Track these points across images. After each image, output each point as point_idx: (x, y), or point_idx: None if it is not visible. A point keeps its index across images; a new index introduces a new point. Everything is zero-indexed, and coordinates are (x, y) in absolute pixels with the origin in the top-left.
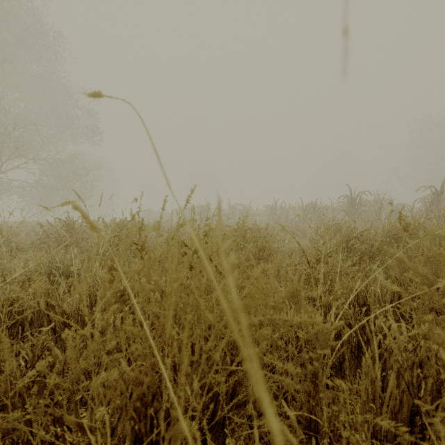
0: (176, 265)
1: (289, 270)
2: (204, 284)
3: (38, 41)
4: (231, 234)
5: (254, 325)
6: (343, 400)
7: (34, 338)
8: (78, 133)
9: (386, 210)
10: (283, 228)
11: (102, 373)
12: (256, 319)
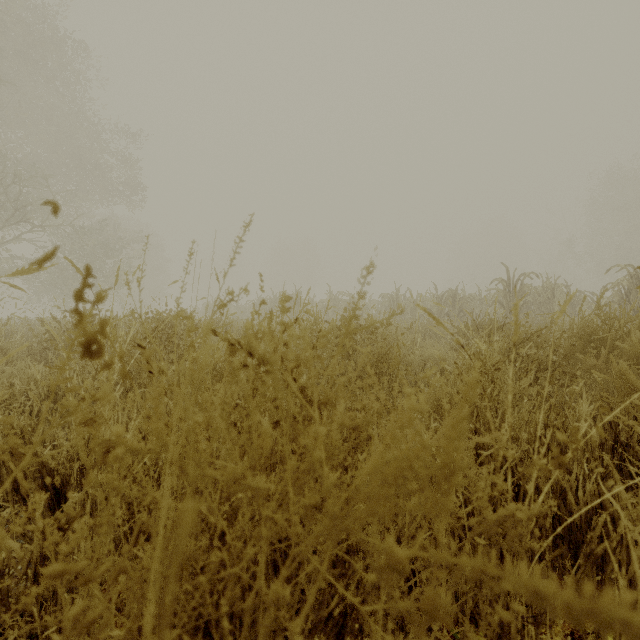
0: (225, 389)
1: (444, 397)
2: (267, 438)
3: (51, 55)
4: (333, 334)
5: (395, 570)
6: (538, 634)
7: (3, 507)
8: (110, 190)
9: (561, 301)
10: (431, 316)
11: (77, 600)
12: (404, 553)
